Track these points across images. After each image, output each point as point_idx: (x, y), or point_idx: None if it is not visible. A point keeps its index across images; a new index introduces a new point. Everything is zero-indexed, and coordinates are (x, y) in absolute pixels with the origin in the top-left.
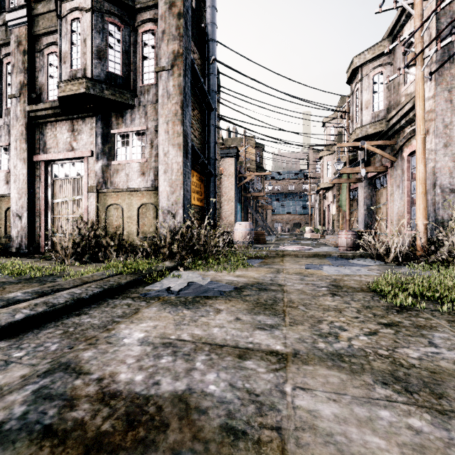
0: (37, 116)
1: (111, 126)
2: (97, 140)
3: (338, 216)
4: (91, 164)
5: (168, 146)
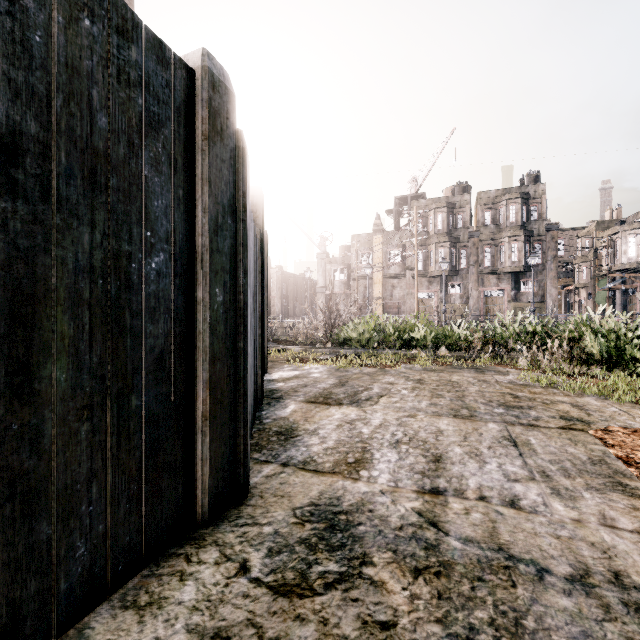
0: (482, 273)
1: (519, 278)
2: (512, 283)
3: (594, 309)
4: (508, 292)
5: (551, 288)
